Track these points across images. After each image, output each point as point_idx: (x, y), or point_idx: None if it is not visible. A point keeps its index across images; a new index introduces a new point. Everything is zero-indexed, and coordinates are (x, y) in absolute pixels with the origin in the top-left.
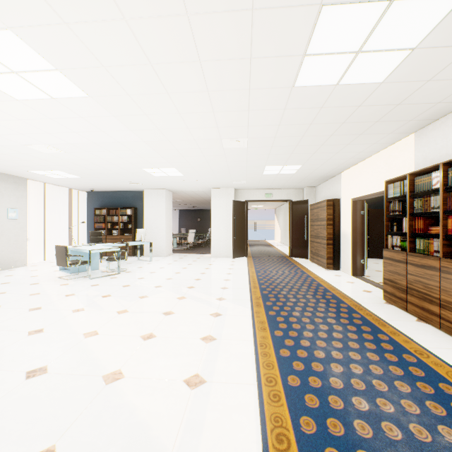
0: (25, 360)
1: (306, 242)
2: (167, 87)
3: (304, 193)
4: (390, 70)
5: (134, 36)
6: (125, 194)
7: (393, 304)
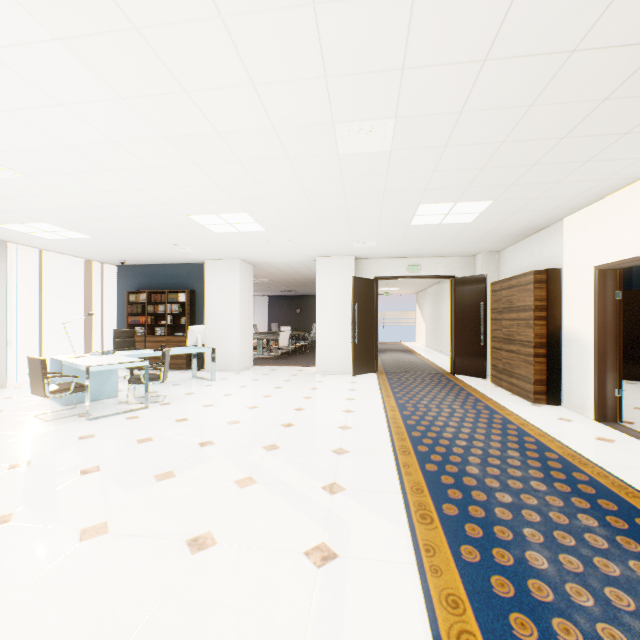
0: None
1: (481, 349)
2: None
3: (476, 263)
4: None
5: None
6: (176, 269)
7: None
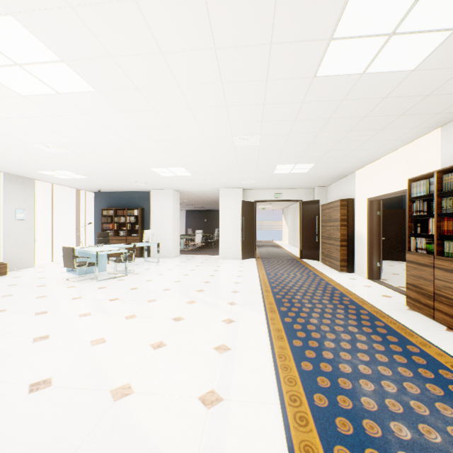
0: (29, 371)
1: (317, 243)
2: (179, 79)
3: (314, 192)
4: (425, 55)
5: (145, 20)
6: (132, 195)
7: (417, 310)
